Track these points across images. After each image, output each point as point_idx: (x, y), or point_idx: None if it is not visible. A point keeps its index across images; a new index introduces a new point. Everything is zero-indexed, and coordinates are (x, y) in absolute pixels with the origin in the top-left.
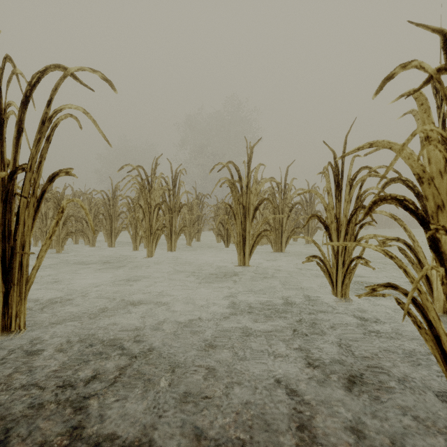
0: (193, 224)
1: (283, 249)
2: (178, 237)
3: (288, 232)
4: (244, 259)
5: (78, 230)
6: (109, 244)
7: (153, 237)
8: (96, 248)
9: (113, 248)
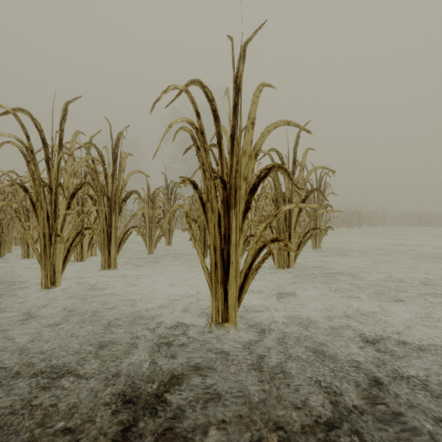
0: (157, 223)
1: (291, 264)
2: (122, 244)
3: (300, 236)
4: (225, 307)
5: None
6: (23, 254)
7: (53, 248)
8: (3, 259)
9: (28, 261)
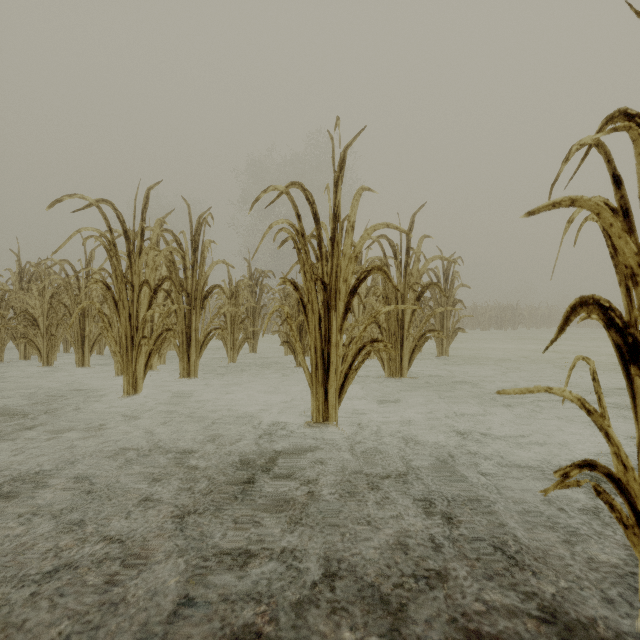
0: (241, 323)
1: (404, 372)
2: (203, 348)
3: (415, 339)
4: (325, 407)
5: (25, 335)
6: (78, 361)
7: (136, 351)
8: (52, 368)
9: (85, 370)
